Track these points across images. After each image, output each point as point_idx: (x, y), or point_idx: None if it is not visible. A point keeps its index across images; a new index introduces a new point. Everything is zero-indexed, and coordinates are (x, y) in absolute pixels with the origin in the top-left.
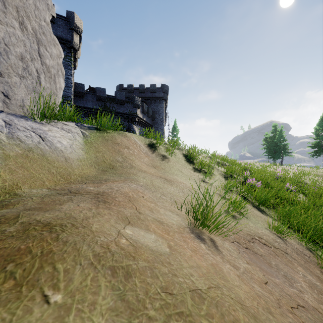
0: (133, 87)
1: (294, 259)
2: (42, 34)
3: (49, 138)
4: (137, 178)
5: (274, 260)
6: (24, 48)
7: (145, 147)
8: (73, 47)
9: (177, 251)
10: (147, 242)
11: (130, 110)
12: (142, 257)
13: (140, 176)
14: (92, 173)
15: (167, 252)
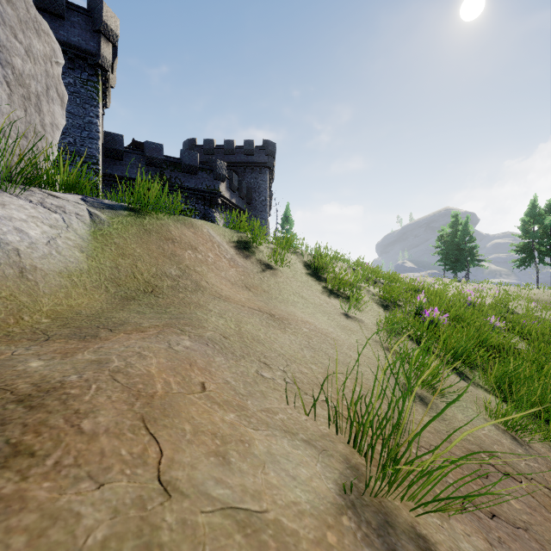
0: (213, 144)
1: None
2: (5, 1)
3: None
4: (203, 317)
5: None
6: None
7: (231, 248)
8: (101, 65)
9: None
10: None
11: (209, 185)
12: None
13: (211, 312)
14: (93, 306)
15: None
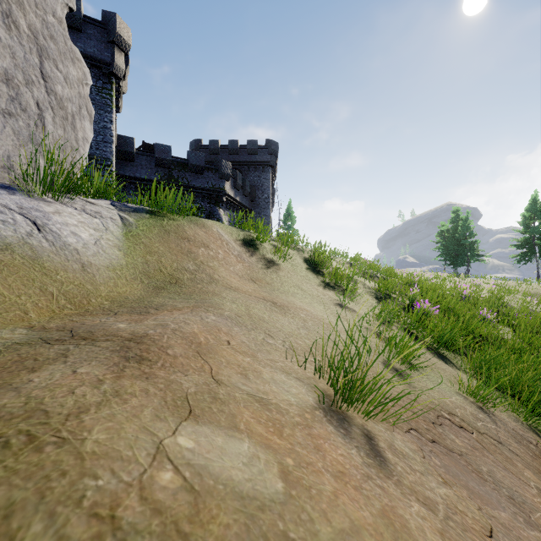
0: (218, 144)
1: (515, 454)
2: (49, 38)
3: (53, 227)
4: (220, 302)
5: (484, 462)
6: (12, 61)
7: (238, 245)
8: (114, 73)
9: (303, 484)
10: (230, 468)
11: (214, 184)
12: (212, 529)
13: (225, 299)
14: (135, 293)
15: (278, 493)
